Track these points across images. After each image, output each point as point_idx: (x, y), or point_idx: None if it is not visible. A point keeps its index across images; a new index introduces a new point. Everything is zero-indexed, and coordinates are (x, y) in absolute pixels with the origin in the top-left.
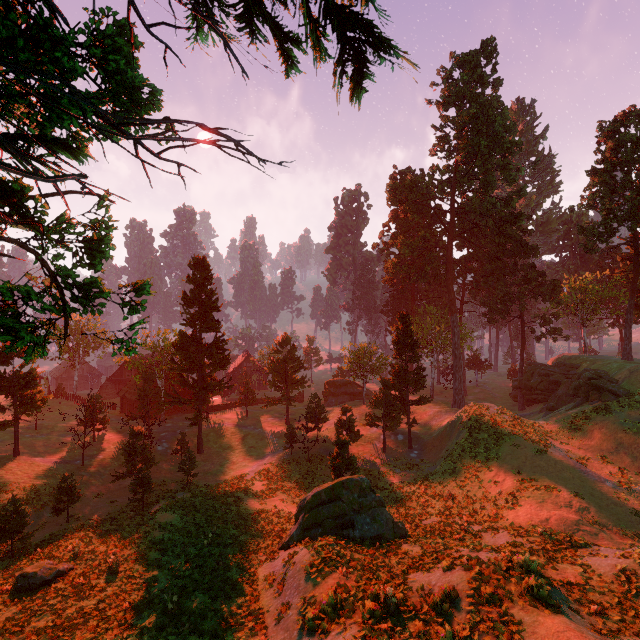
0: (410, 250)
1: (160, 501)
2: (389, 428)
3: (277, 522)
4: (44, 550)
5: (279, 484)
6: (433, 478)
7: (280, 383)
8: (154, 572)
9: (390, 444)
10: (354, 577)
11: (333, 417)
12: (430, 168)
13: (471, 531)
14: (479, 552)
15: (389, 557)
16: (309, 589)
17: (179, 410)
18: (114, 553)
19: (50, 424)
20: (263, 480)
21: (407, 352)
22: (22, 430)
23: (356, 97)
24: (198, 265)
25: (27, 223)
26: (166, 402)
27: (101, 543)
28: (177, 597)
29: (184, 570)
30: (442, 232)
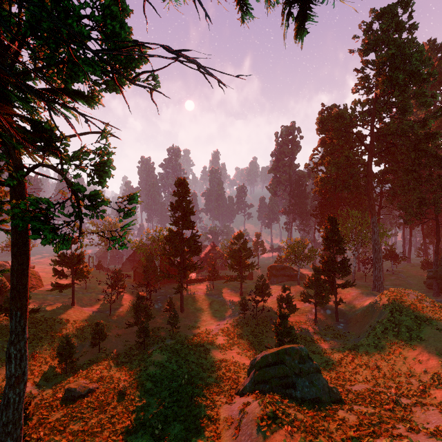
0: (335, 167)
1: (155, 344)
2: (320, 304)
3: (234, 370)
4: (84, 371)
5: (235, 340)
6: (359, 349)
7: (236, 266)
8: (148, 399)
9: (320, 316)
10: (298, 437)
11: (275, 292)
12: (352, 102)
13: (400, 403)
14: (417, 434)
15: (328, 421)
16: (260, 440)
17: (169, 281)
18: (124, 380)
19: (93, 286)
20: (224, 336)
21: (334, 246)
22: (78, 289)
23: (299, 37)
24: (180, 184)
25: (47, 150)
26: (160, 276)
27: (117, 371)
28: (162, 424)
29: (168, 401)
30: (362, 152)
